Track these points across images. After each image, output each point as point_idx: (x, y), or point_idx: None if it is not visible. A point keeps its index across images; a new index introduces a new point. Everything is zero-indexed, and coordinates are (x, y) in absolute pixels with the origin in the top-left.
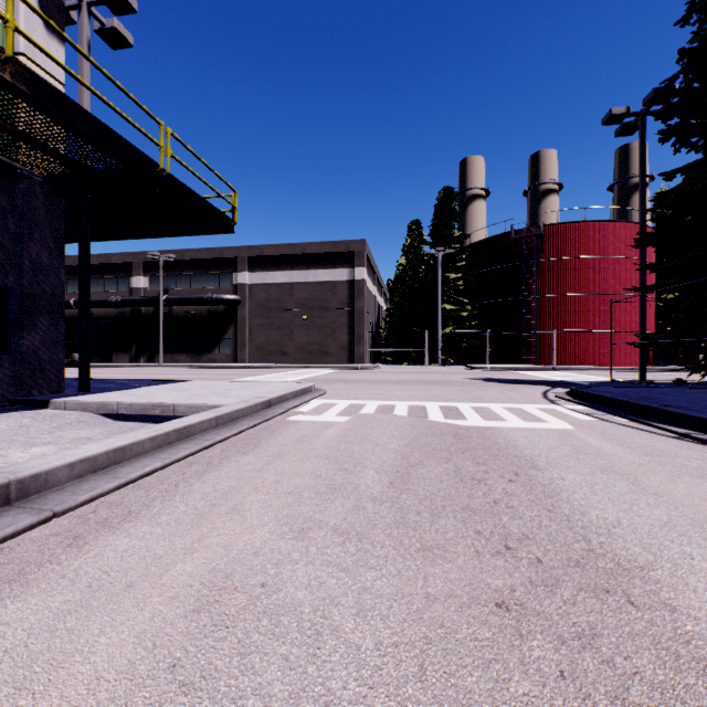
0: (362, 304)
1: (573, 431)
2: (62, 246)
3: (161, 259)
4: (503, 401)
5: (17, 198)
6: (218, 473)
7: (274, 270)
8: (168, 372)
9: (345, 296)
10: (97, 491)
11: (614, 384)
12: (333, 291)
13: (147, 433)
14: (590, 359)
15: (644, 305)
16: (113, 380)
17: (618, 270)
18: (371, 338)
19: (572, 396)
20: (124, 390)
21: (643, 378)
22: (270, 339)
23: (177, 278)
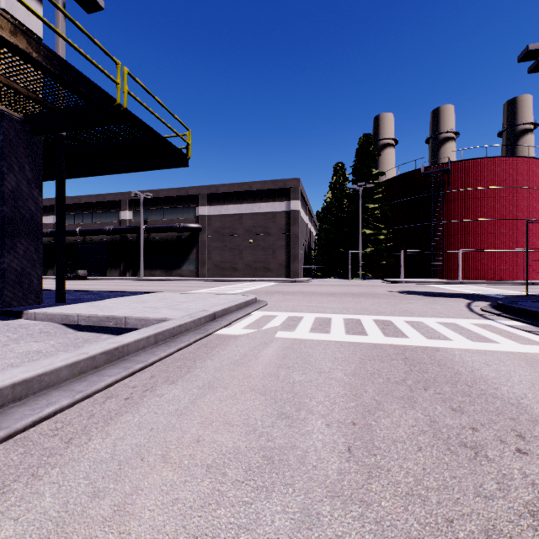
0: (297, 230)
1: (537, 356)
2: (40, 178)
3: (142, 197)
4: (433, 315)
5: None
6: (130, 417)
7: (227, 203)
8: (144, 284)
9: (283, 224)
10: None
11: (532, 298)
12: (273, 219)
13: (66, 359)
14: (491, 274)
15: None
16: (93, 291)
17: (516, 198)
18: (304, 257)
19: (500, 310)
20: (93, 301)
21: None
22: (224, 258)
23: (154, 212)
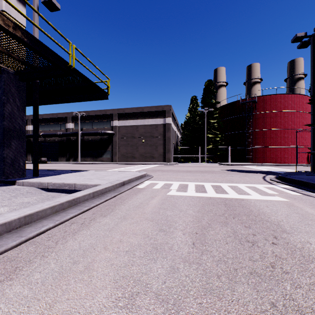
0: (170, 134)
1: (293, 202)
2: (24, 106)
3: (79, 115)
4: (243, 182)
5: (1, 81)
6: (85, 231)
7: (129, 119)
8: (81, 166)
9: (161, 131)
10: (2, 248)
11: (298, 173)
12: (156, 128)
13: (49, 204)
14: (279, 160)
15: (314, 133)
16: (53, 170)
17: (293, 117)
18: (174, 150)
19: (280, 179)
20: (54, 175)
21: (313, 170)
22: (127, 151)
23: (86, 124)
